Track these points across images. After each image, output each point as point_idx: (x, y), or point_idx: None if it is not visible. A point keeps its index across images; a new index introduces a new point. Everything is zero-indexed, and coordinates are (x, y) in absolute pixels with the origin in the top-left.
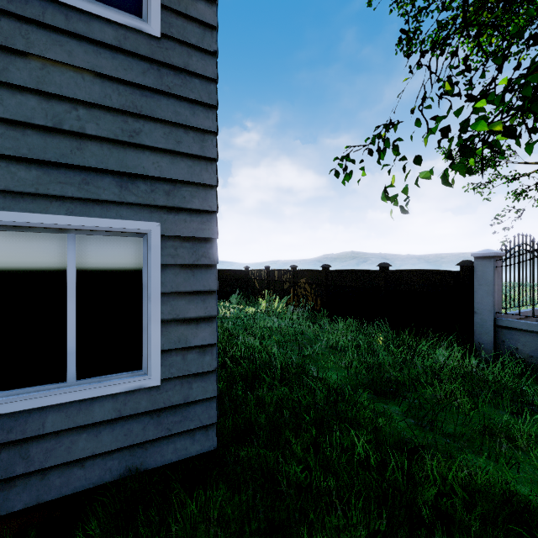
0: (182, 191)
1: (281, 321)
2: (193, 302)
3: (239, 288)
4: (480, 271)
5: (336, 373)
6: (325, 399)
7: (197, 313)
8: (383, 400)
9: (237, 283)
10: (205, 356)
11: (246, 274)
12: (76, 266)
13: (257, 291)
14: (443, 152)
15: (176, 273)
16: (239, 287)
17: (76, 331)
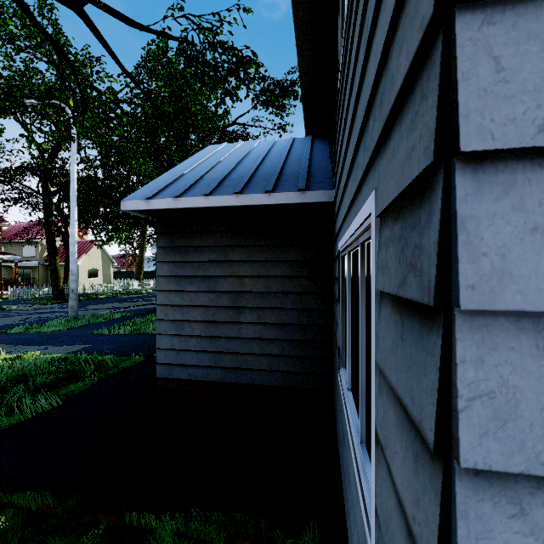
0: (392, 61)
1: None
2: (403, 436)
3: None
4: None
5: None
6: None
7: (404, 491)
8: None
9: None
10: None
11: None
12: (365, 286)
13: None
14: None
15: (388, 319)
16: None
17: (365, 376)
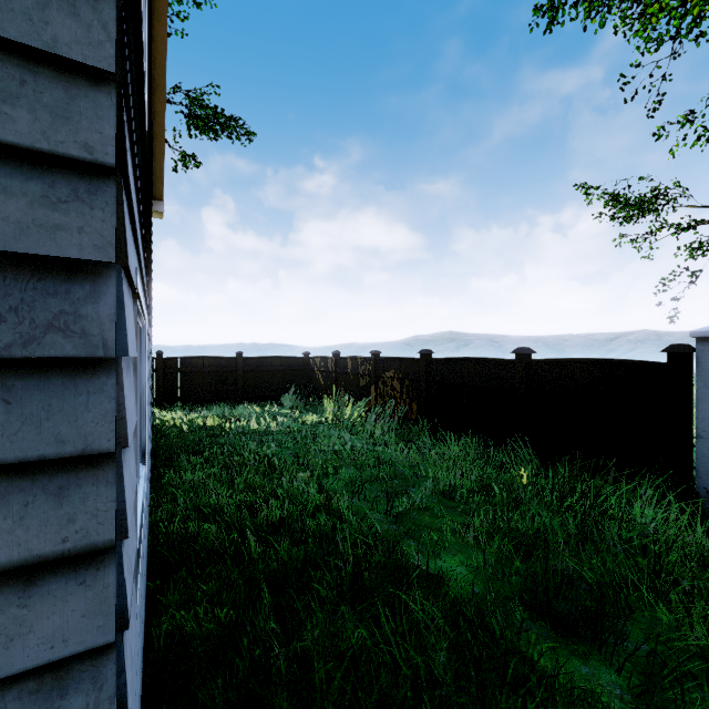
0: None
1: (356, 441)
2: (7, 504)
3: (295, 384)
4: (708, 364)
5: (461, 561)
6: (453, 660)
7: (26, 547)
8: (575, 646)
9: (292, 377)
10: (65, 697)
11: (306, 363)
12: None
13: (322, 388)
14: (585, 191)
15: None
16: (296, 382)
17: None
